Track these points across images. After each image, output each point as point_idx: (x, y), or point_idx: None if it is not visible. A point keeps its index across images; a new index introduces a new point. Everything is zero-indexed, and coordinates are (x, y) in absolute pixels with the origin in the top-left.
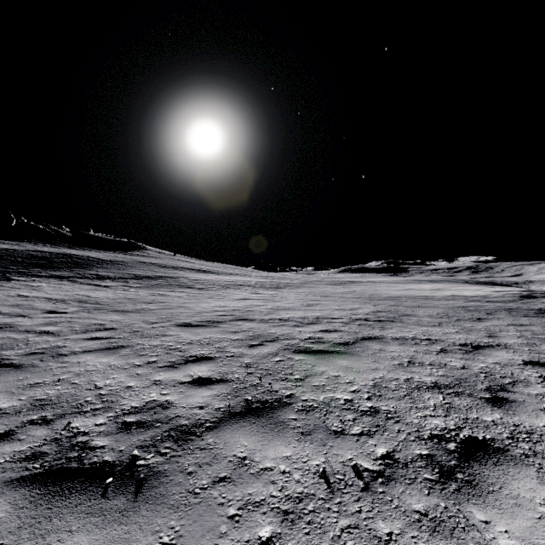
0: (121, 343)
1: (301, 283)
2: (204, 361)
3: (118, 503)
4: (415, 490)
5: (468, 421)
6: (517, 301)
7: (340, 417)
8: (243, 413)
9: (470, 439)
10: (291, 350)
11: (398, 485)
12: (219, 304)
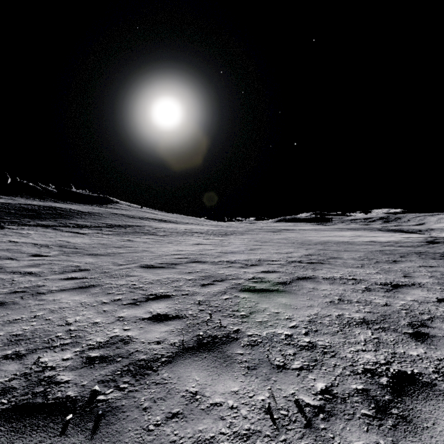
0: (92, 283)
1: (245, 231)
2: (163, 299)
3: (76, 441)
4: (355, 426)
5: (396, 356)
6: (424, 246)
7: (281, 352)
8: (195, 348)
9: (400, 374)
10: (237, 289)
11: (339, 421)
12: (177, 248)
